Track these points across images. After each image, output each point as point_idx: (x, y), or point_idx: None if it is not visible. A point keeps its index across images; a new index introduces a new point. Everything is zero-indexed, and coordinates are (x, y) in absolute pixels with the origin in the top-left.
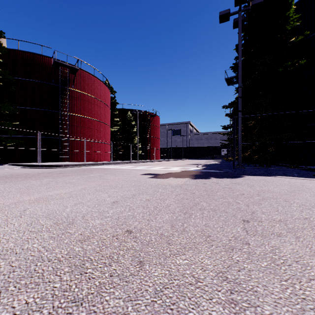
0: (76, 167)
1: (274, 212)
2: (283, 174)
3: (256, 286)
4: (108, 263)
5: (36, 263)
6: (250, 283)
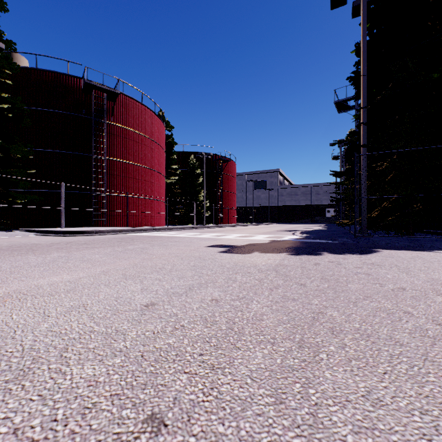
0: (112, 234)
1: None
2: None
3: None
4: None
5: None
6: None
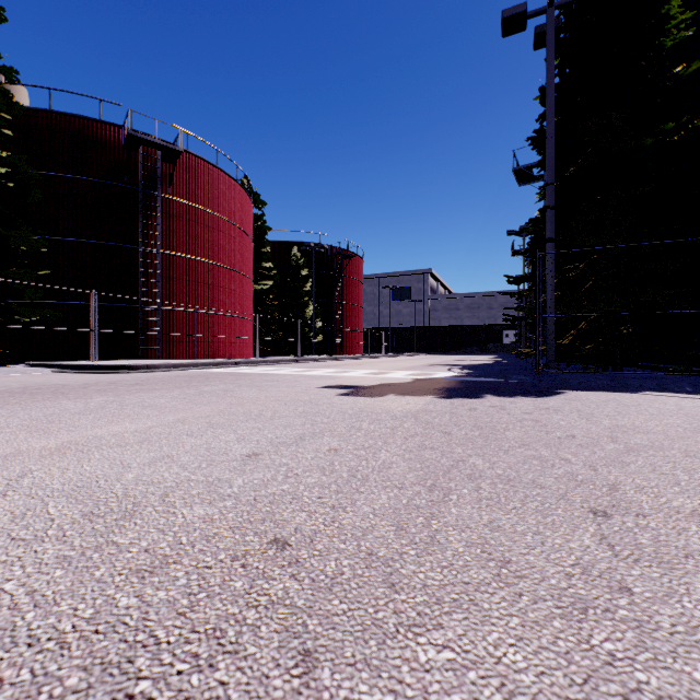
0: (174, 371)
1: (670, 488)
2: (657, 389)
3: None
4: (205, 657)
5: None
6: None
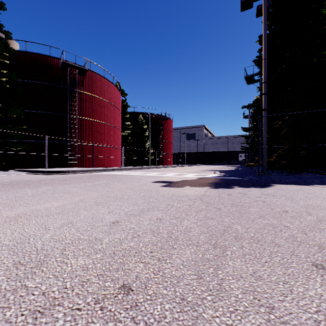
0: (83, 173)
1: None
2: (321, 183)
3: None
4: None
5: None
6: None
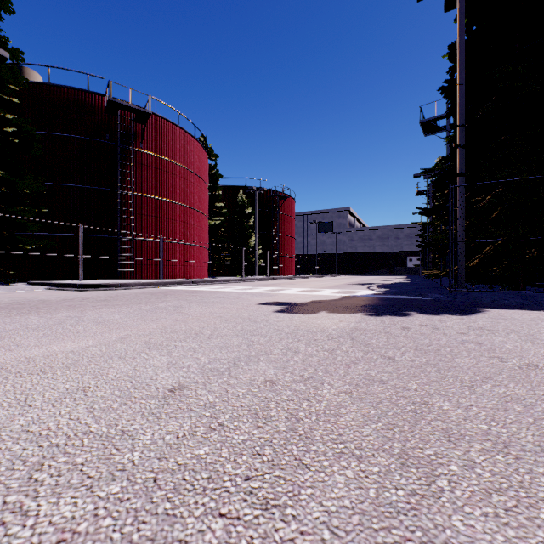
0: (141, 289)
1: None
2: None
3: None
4: None
5: None
6: None
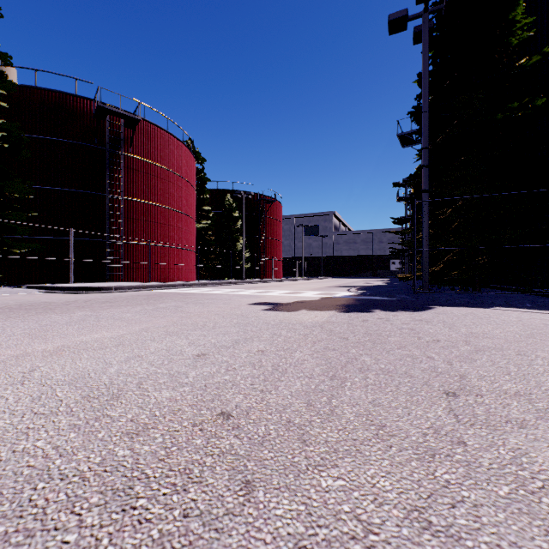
0: (134, 291)
1: (503, 377)
2: (505, 305)
3: (496, 544)
4: (180, 485)
5: (36, 484)
6: (481, 538)
